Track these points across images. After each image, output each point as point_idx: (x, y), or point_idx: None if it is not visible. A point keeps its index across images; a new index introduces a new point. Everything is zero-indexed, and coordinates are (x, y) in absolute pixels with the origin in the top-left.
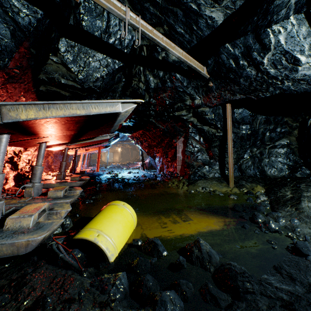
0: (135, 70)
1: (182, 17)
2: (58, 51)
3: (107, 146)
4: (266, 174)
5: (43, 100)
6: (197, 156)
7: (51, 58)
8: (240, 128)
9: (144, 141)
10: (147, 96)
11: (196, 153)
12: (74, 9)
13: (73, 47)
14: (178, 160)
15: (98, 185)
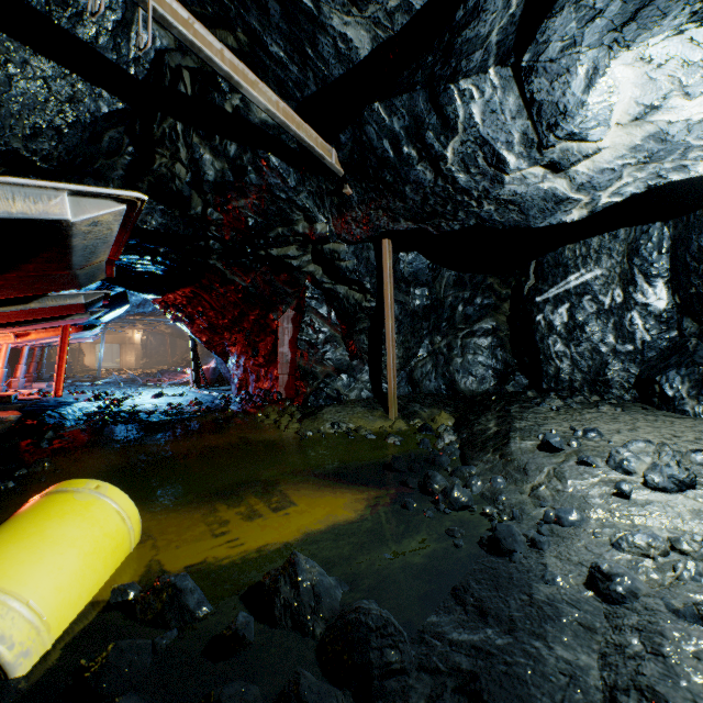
0: (162, 128)
1: (280, 18)
2: None
3: (91, 326)
4: (458, 388)
5: None
6: (323, 353)
7: None
8: (411, 293)
9: (197, 316)
10: (200, 202)
11: (321, 345)
12: None
13: None
14: (282, 361)
15: (49, 435)
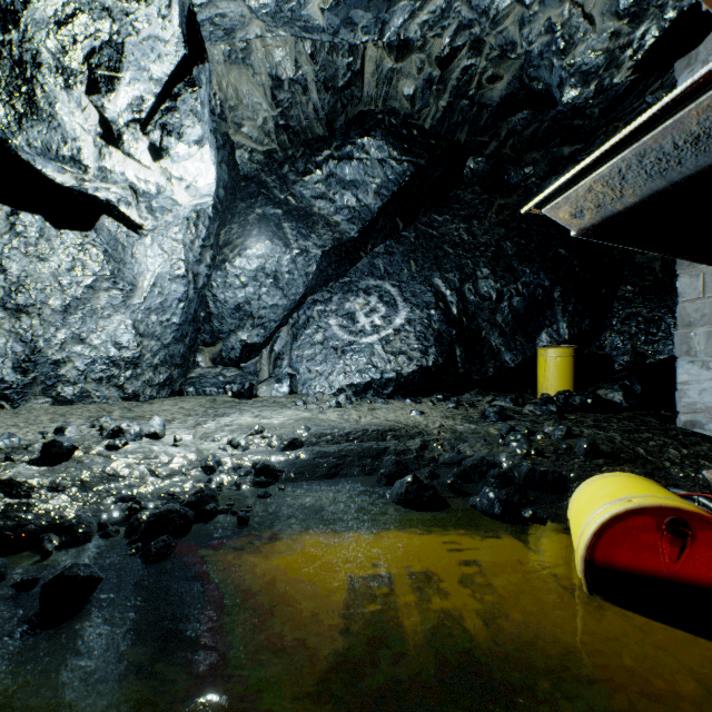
0: None
1: None
2: None
3: None
4: None
5: None
6: None
7: None
8: None
9: None
10: None
11: None
12: None
13: None
14: None
15: None
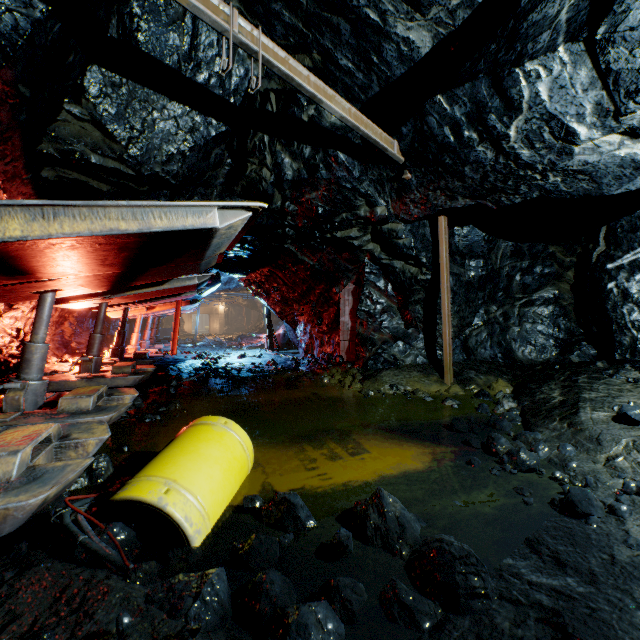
0: (254, 142)
1: (350, 36)
2: (82, 94)
3: (195, 300)
4: (515, 356)
5: (49, 199)
6: (380, 322)
7: (67, 107)
8: (465, 265)
9: (272, 291)
10: (279, 198)
11: (378, 315)
12: (119, 5)
13: (118, 87)
14: (343, 329)
15: (174, 384)
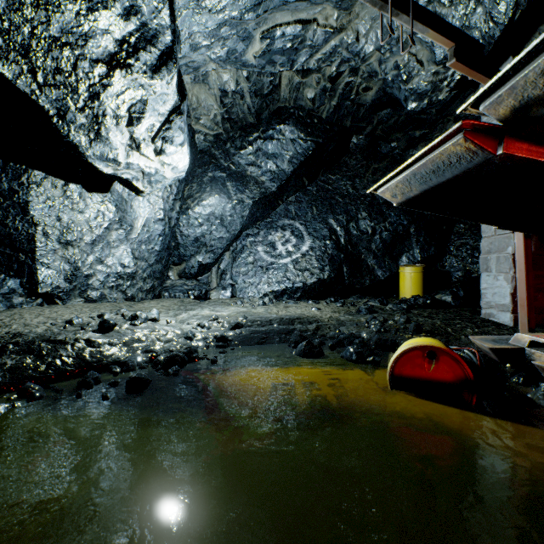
0: None
1: None
2: None
3: None
4: None
5: None
6: None
7: None
8: None
9: None
10: None
11: None
12: None
13: None
14: None
15: None
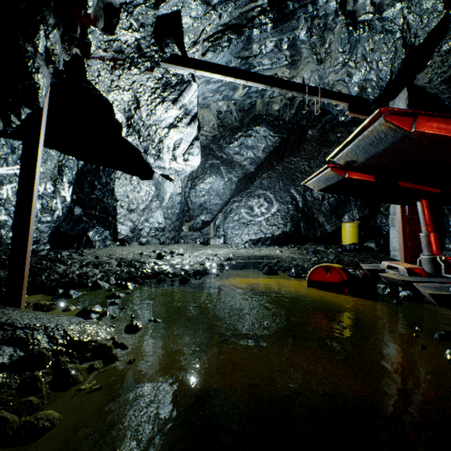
0: None
1: None
2: None
3: None
4: None
5: None
6: None
7: None
8: None
9: None
10: None
11: None
12: None
13: None
14: None
15: None
